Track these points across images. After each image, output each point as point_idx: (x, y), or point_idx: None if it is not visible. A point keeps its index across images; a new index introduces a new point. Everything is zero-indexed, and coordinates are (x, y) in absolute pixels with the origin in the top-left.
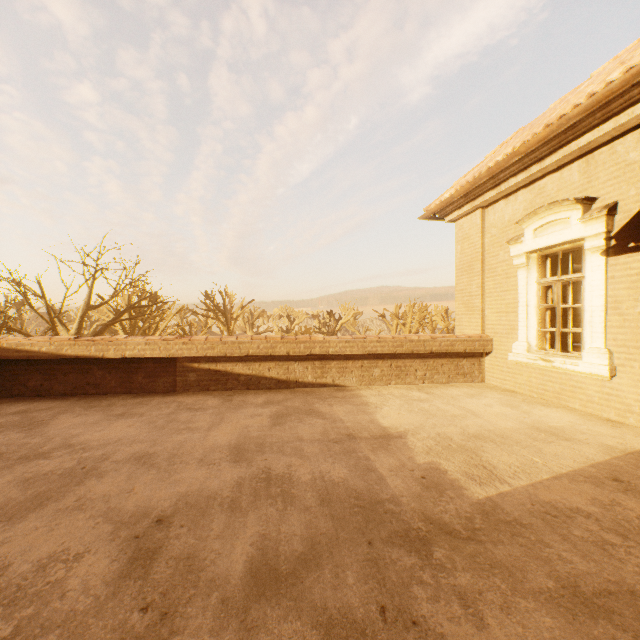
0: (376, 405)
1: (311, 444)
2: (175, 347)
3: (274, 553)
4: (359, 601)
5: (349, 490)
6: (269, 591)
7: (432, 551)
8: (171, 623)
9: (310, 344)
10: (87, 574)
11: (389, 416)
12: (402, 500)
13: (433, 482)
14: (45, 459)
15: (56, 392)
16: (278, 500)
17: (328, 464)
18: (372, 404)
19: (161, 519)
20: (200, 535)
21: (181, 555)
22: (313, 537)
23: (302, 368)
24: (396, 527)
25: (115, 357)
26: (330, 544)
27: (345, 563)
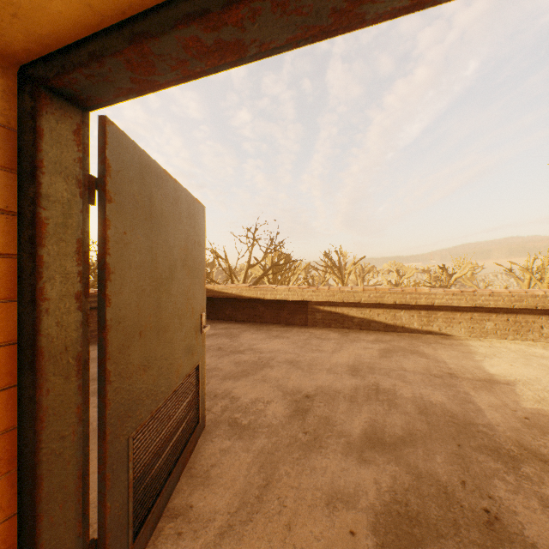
0: (484, 355)
1: (413, 374)
2: (307, 294)
3: (380, 430)
4: (443, 472)
5: (445, 410)
6: (377, 447)
7: (520, 466)
8: (319, 443)
9: (415, 295)
10: (274, 410)
11: (498, 366)
12: (497, 428)
13: (537, 424)
14: (242, 354)
15: (239, 319)
16: (384, 403)
17: (427, 390)
18: (480, 353)
19: (308, 396)
20: (331, 409)
21: (321, 415)
22: (410, 430)
23: (408, 316)
24: (486, 443)
25: (270, 299)
26: (424, 437)
27: (435, 450)
